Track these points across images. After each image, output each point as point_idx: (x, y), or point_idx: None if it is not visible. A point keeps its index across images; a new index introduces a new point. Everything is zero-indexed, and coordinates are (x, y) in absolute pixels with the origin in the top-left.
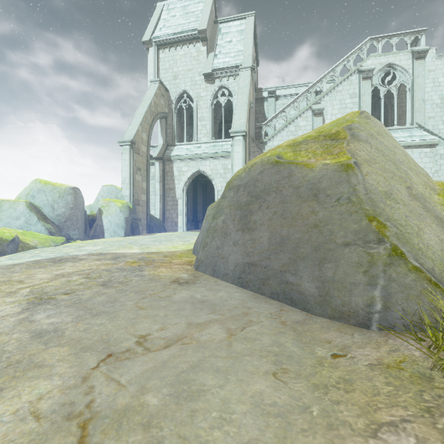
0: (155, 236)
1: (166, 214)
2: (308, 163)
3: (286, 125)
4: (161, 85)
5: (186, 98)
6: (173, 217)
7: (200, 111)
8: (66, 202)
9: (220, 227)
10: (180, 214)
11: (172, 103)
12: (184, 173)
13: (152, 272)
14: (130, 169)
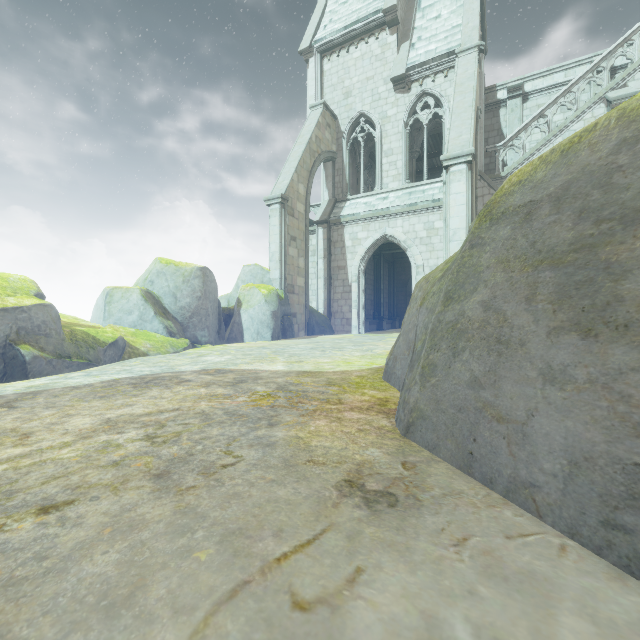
0: (315, 341)
1: (333, 307)
2: None
3: (549, 139)
4: (327, 110)
5: (364, 123)
6: (343, 311)
7: (387, 140)
8: (193, 290)
9: (475, 321)
10: (355, 307)
11: (342, 135)
12: (360, 242)
13: (294, 434)
14: (280, 239)
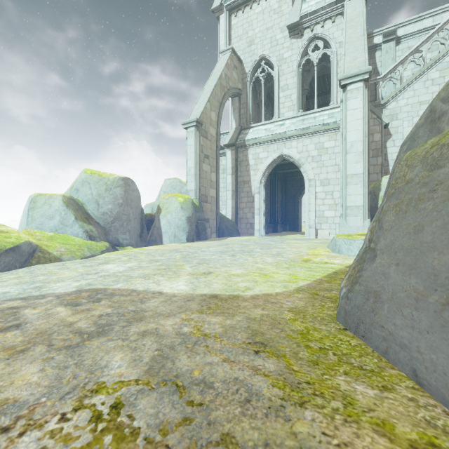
0: (225, 243)
1: (239, 214)
2: None
3: (424, 70)
4: (234, 54)
5: (265, 65)
6: (247, 217)
7: (283, 78)
8: (114, 197)
9: None
10: (257, 214)
11: (246, 75)
12: (261, 161)
13: None
14: (195, 157)
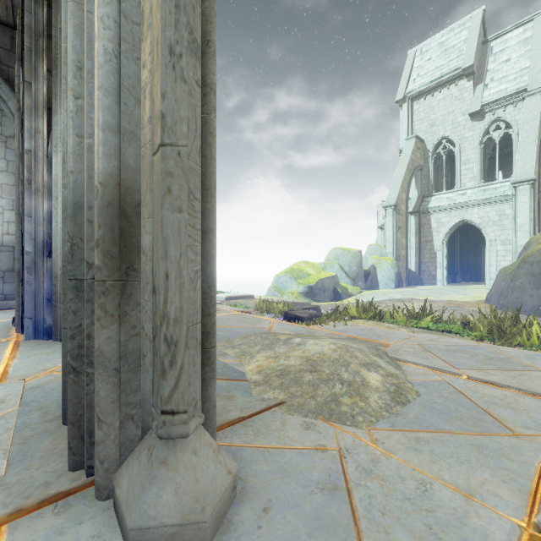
0: (422, 289)
1: (421, 267)
2: None
3: None
4: (417, 139)
5: (446, 143)
6: (430, 270)
7: (464, 154)
8: (357, 262)
9: (518, 286)
10: (439, 267)
11: (428, 152)
12: (443, 224)
13: (471, 309)
14: (392, 229)
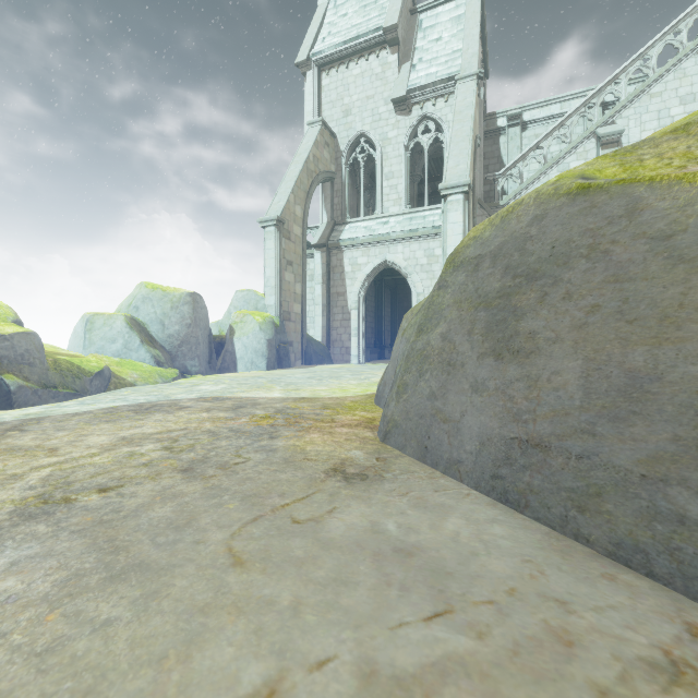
0: (313, 371)
1: (331, 335)
2: (690, 171)
3: (544, 170)
4: (325, 128)
5: (365, 144)
6: (342, 340)
7: (387, 163)
8: (182, 316)
9: (436, 349)
10: (355, 335)
11: (341, 155)
12: (360, 268)
13: (292, 443)
14: (276, 264)
